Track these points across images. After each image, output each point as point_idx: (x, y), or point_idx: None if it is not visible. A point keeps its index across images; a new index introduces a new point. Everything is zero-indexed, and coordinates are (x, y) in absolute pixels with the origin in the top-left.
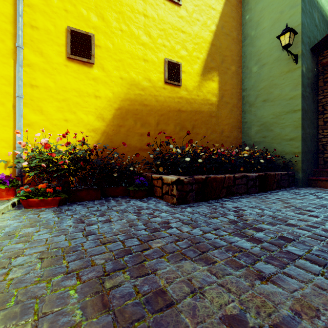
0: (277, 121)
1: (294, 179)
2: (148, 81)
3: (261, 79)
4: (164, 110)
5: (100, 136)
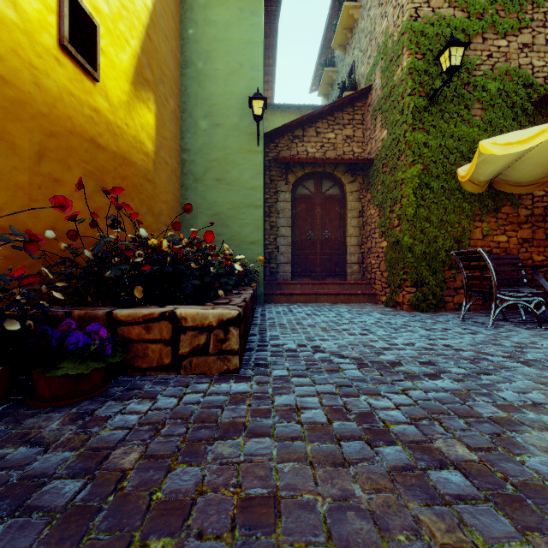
0: (235, 215)
1: (257, 295)
2: (9, 3)
3: (213, 144)
4: (57, 124)
5: None
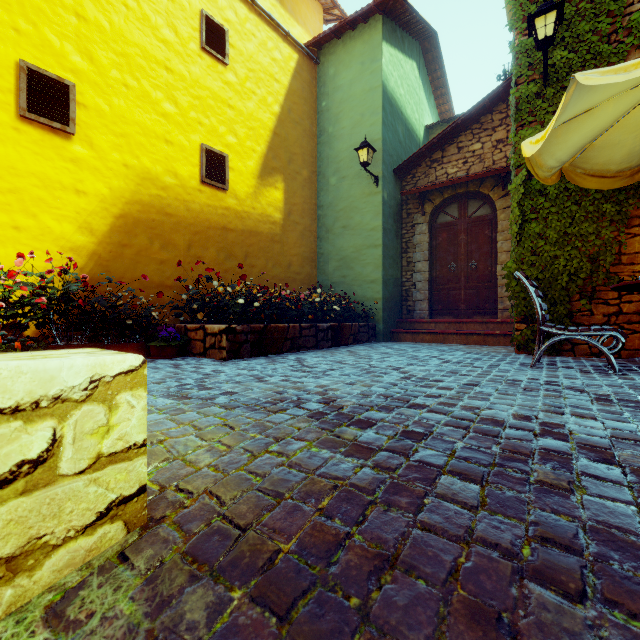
0: (358, 257)
1: (375, 331)
2: (173, 177)
3: (340, 196)
4: (200, 226)
5: (86, 260)
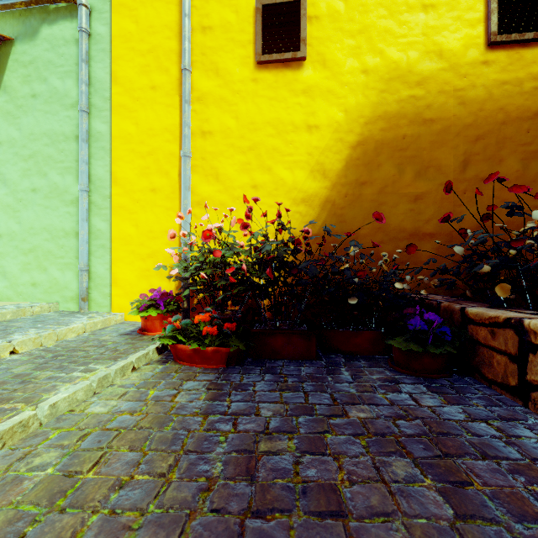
0: None
1: None
2: (435, 58)
3: None
4: (485, 125)
5: (318, 211)
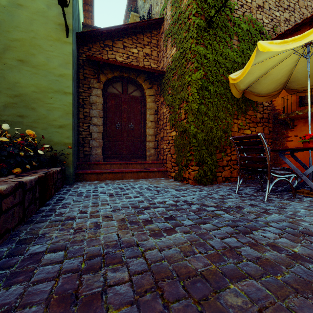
0: (42, 98)
1: (65, 175)
2: None
3: (15, 23)
4: None
5: None
